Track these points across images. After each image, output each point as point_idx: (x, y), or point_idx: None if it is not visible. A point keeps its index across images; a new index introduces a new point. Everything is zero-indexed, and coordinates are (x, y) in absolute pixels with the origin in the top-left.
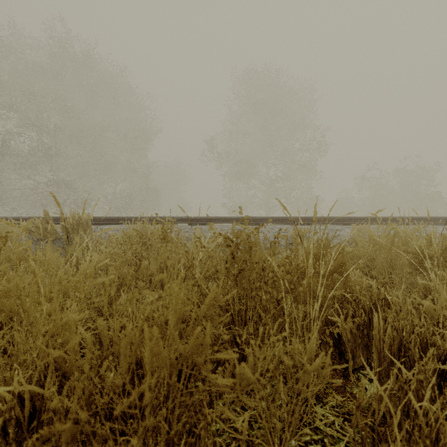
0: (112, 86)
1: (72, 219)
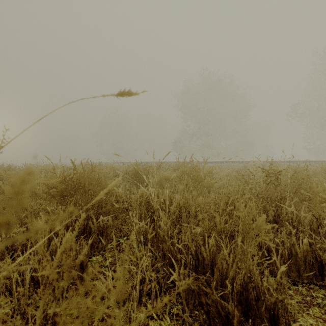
0: (227, 90)
1: (258, 162)
